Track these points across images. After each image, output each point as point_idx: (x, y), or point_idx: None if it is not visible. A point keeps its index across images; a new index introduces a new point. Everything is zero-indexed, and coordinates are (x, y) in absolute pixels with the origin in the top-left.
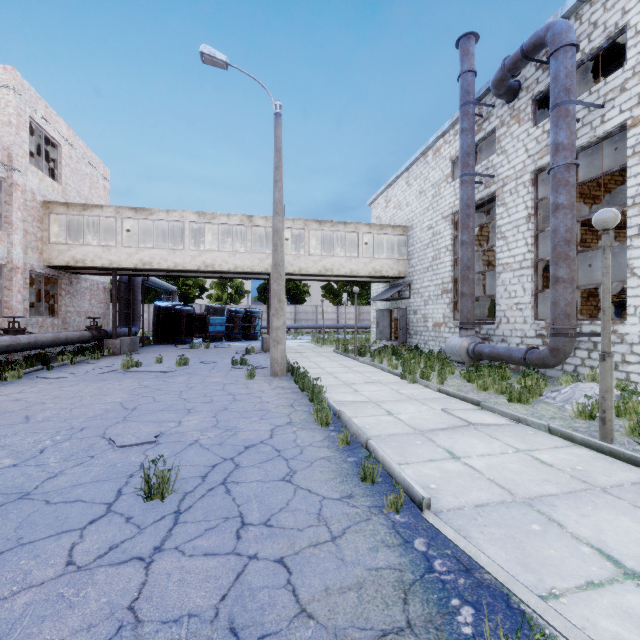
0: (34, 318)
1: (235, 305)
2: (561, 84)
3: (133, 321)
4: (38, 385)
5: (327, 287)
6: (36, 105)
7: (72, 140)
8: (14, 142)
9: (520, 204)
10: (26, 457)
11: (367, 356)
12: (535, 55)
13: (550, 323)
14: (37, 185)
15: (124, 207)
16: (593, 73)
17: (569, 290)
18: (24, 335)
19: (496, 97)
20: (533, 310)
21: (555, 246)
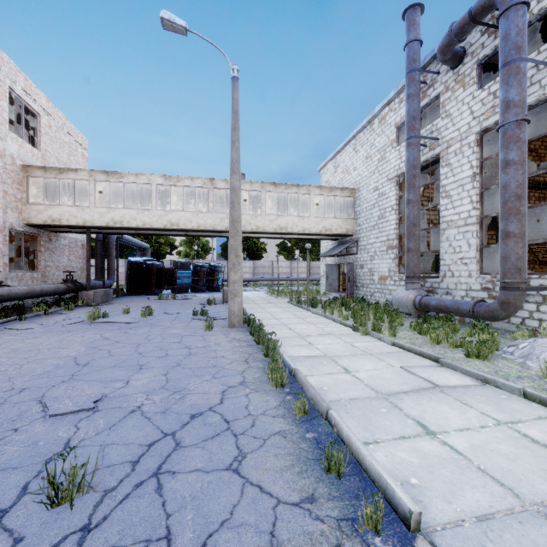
0: (14, 272)
1: (201, 260)
2: (512, 42)
3: (108, 275)
4: (3, 337)
5: (282, 245)
6: (16, 77)
7: (51, 111)
8: None
9: (465, 164)
10: None
11: (318, 307)
12: (483, 18)
13: (500, 277)
14: (17, 150)
15: (97, 171)
16: (534, 40)
17: (520, 244)
18: None
19: (442, 63)
20: (478, 264)
21: (505, 201)
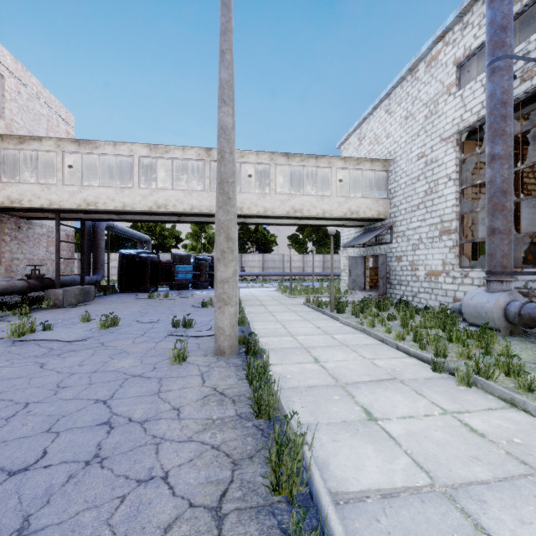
0: None
1: (207, 254)
2: None
3: (96, 269)
4: None
5: (293, 237)
6: None
7: (21, 75)
8: None
9: None
10: None
11: (346, 312)
12: None
13: None
14: None
15: (65, 140)
16: None
17: None
18: None
19: None
20: None
21: None
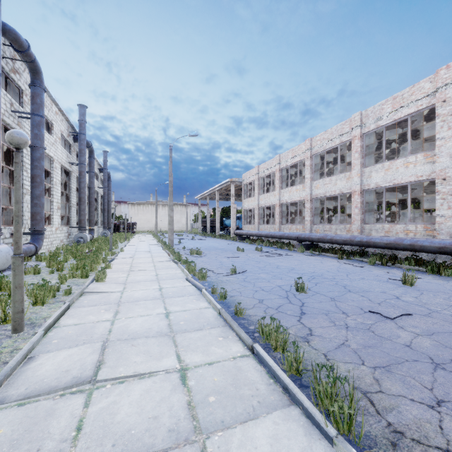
0: None
1: None
2: None
3: None
4: None
5: None
6: None
7: None
8: None
9: None
10: (408, 301)
11: None
12: None
13: None
14: None
15: None
16: None
17: None
18: None
19: None
20: None
21: None
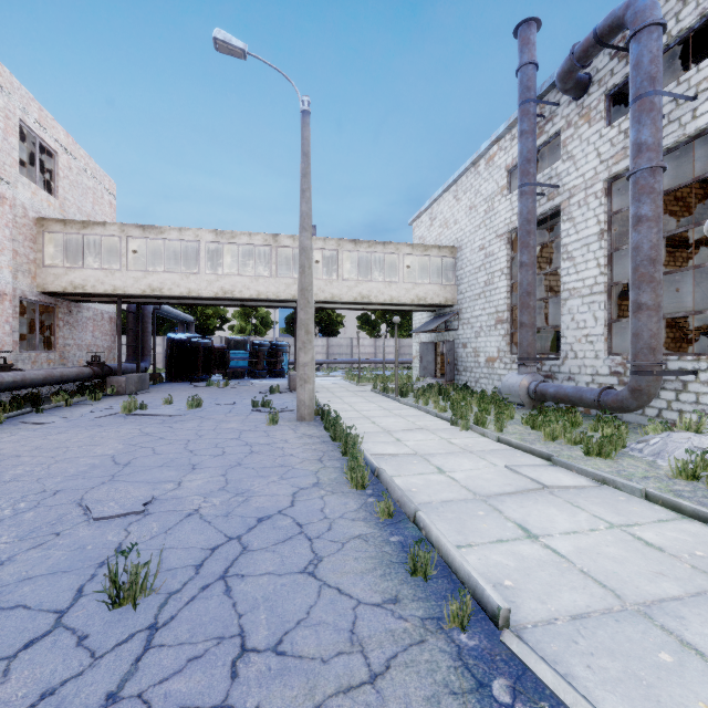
0: (26, 352)
1: (260, 337)
2: (644, 71)
3: (143, 356)
4: (20, 432)
5: (363, 317)
6: (28, 107)
7: (72, 149)
8: (1, 149)
9: (591, 218)
10: None
11: (410, 396)
12: (611, 40)
13: (630, 359)
14: (29, 199)
15: (130, 225)
16: (676, 64)
17: (654, 319)
18: (9, 372)
19: (562, 93)
20: (606, 343)
21: (637, 266)
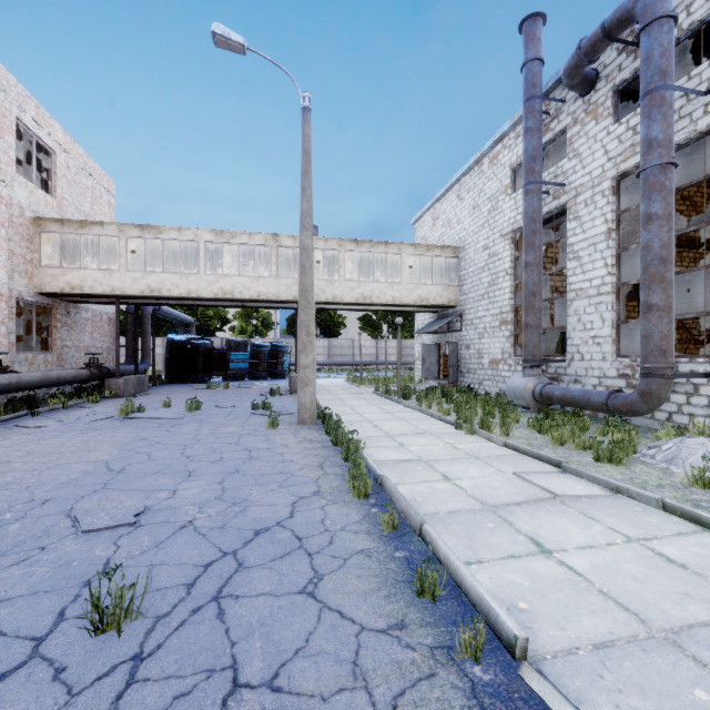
0: (22, 354)
1: (261, 339)
2: (655, 65)
3: (142, 357)
4: (13, 436)
5: (365, 318)
6: (25, 105)
7: (70, 147)
8: None
9: (598, 217)
10: None
11: (412, 398)
12: (619, 34)
13: (640, 361)
14: (26, 198)
15: (128, 224)
16: (685, 60)
17: (665, 320)
18: (4, 375)
19: (568, 89)
20: (614, 345)
21: (647, 266)
